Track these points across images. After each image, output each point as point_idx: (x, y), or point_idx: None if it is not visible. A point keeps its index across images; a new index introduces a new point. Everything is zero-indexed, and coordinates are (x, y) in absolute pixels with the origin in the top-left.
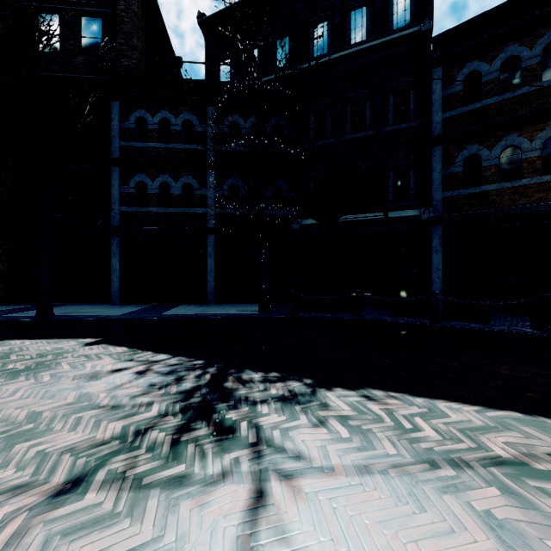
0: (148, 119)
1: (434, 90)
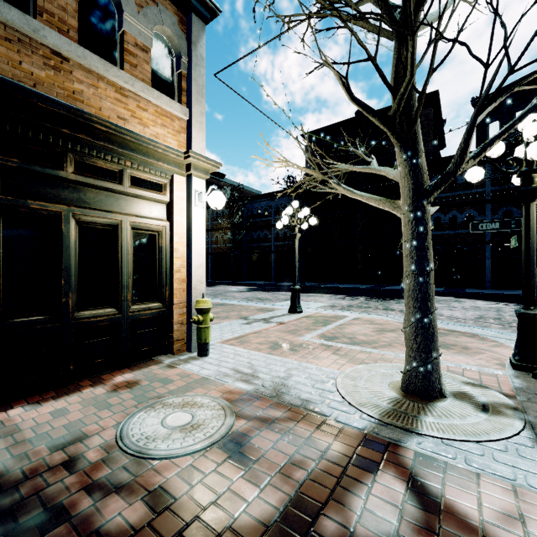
0: None
1: None
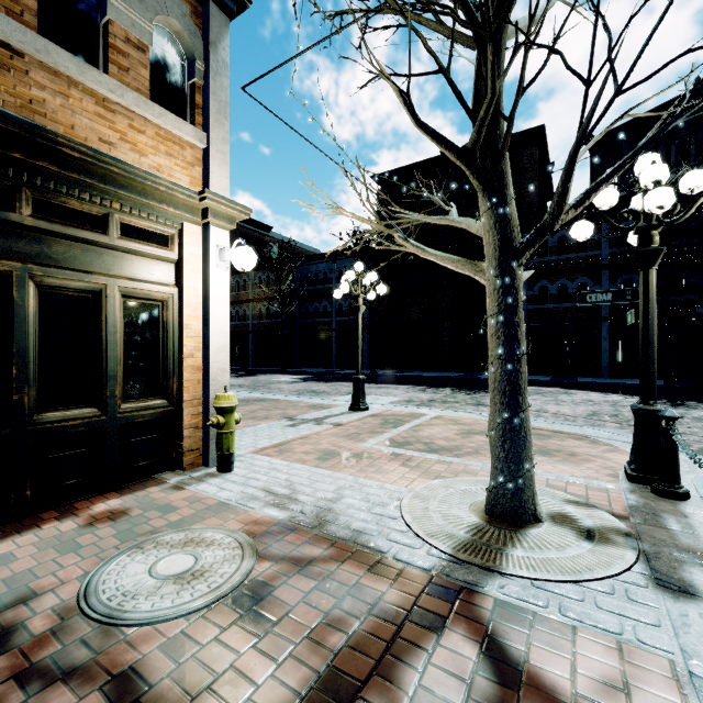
0: (548, 239)
1: None
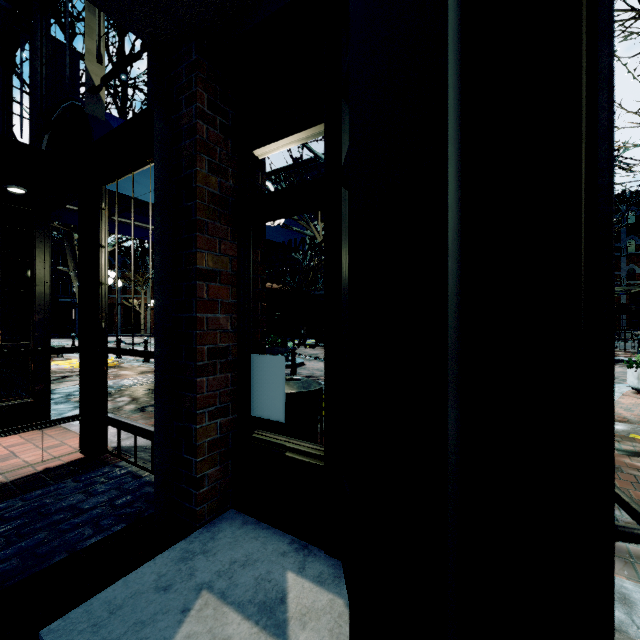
0: None
1: None
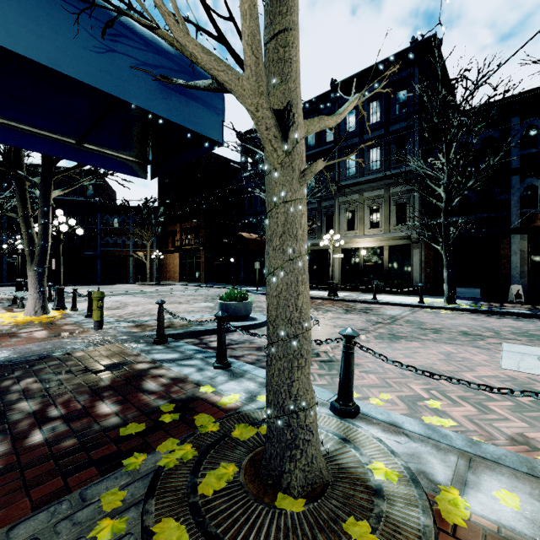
0: None
1: (98, 219)
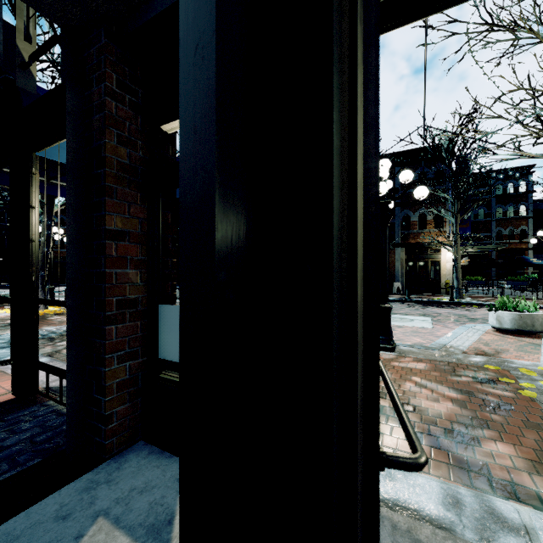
0: None
1: None
